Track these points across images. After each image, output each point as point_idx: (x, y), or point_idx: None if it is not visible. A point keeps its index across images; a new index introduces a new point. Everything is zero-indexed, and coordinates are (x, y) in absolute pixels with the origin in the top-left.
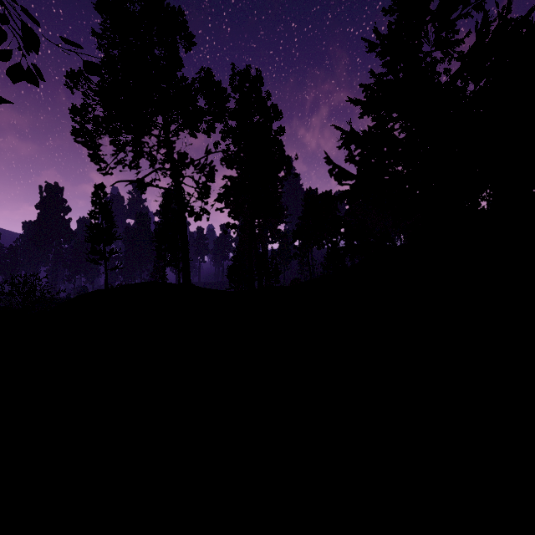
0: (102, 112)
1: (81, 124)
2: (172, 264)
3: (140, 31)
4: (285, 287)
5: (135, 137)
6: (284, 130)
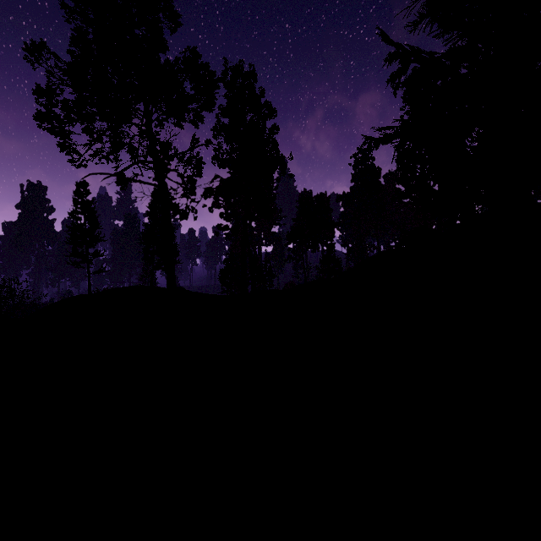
0: (71, 93)
1: (47, 107)
2: (161, 267)
3: (117, 4)
4: (279, 292)
5: (112, 125)
6: (278, 129)
